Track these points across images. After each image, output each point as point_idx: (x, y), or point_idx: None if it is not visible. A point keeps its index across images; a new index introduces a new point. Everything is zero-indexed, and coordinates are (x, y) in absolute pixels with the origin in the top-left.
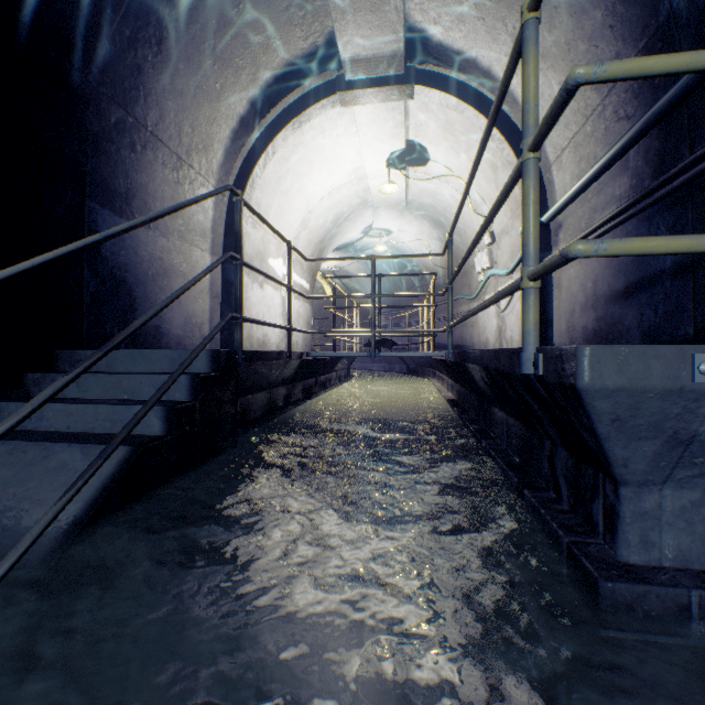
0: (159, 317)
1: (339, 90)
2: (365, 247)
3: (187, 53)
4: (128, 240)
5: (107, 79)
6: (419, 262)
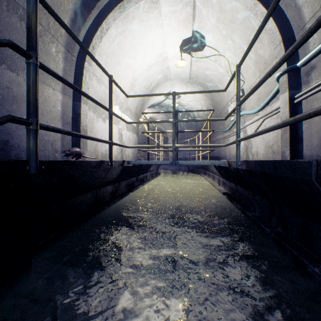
0: (6, 134)
1: None
2: (166, 105)
3: None
4: None
5: None
6: (194, 113)
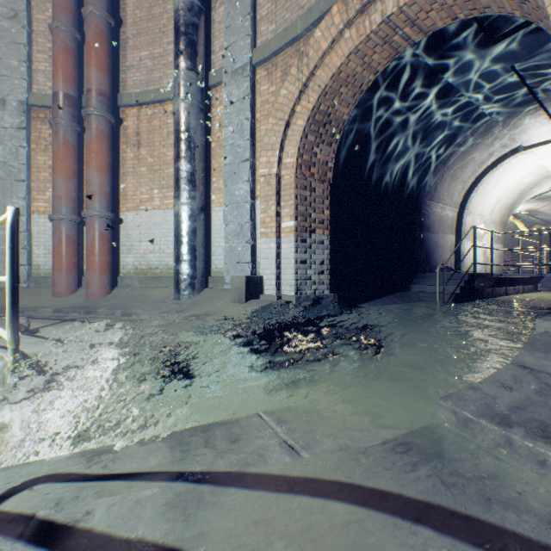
0: (435, 262)
1: (519, 152)
2: None
3: (449, 174)
4: (428, 239)
5: (427, 196)
6: None
